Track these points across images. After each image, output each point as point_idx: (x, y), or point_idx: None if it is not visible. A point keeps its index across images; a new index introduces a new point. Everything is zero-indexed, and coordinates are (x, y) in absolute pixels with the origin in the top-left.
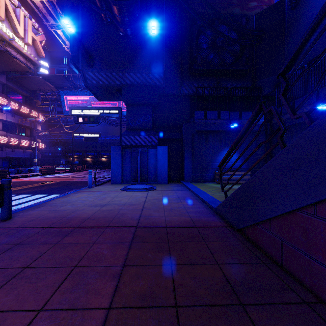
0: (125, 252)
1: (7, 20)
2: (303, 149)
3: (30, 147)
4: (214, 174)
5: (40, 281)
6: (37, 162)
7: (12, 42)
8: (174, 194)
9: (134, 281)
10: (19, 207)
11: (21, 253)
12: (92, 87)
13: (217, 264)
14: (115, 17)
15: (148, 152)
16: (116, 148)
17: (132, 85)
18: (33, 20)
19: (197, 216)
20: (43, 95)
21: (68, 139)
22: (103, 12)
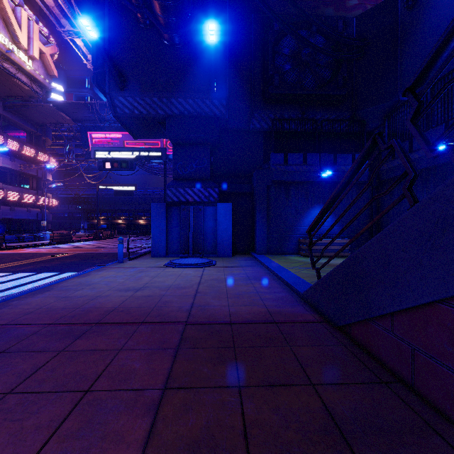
0: (167, 366)
1: (4, 24)
2: (452, 204)
3: (36, 204)
4: (298, 243)
5: (28, 417)
6: (48, 226)
7: (11, 54)
8: (242, 272)
9: (180, 416)
10: (14, 292)
11: (5, 367)
12: (124, 119)
13: (311, 384)
14: (157, 18)
15: (204, 212)
16: (158, 206)
17: (181, 116)
18: (41, 24)
19: (277, 305)
20: (55, 131)
21: (92, 194)
22: (139, 10)
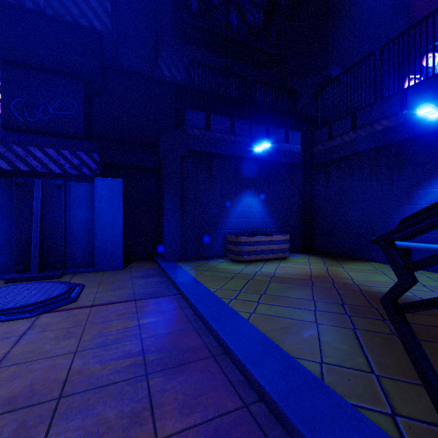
0: None
1: None
2: None
3: None
4: (224, 242)
5: None
6: None
7: None
8: (132, 324)
9: None
10: None
11: None
12: None
13: None
14: None
15: (68, 191)
16: None
17: (18, 8)
18: None
19: None
20: None
21: None
22: None
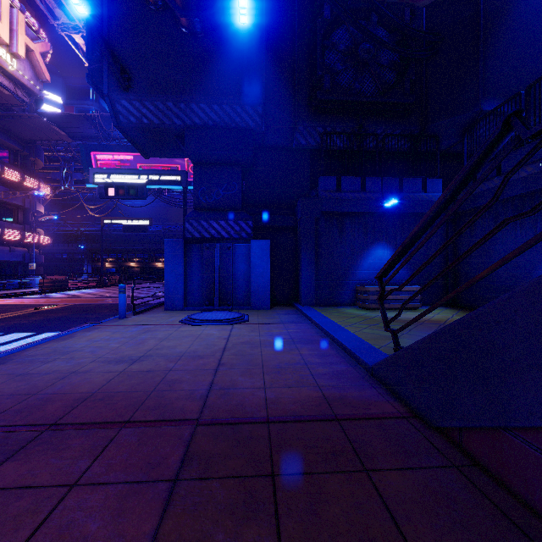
0: (149, 526)
1: None
2: None
3: (22, 242)
4: (354, 292)
5: None
6: (39, 270)
7: None
8: (284, 331)
9: None
10: None
11: None
12: (129, 130)
13: None
14: None
15: (234, 251)
16: (174, 244)
17: (204, 127)
18: (28, 14)
19: (336, 385)
20: (48, 151)
21: (97, 230)
22: None
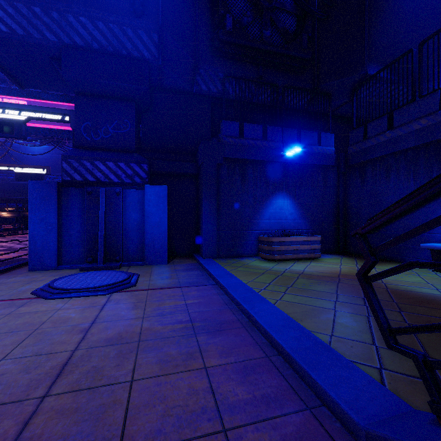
0: None
1: None
2: None
3: None
4: (256, 242)
5: None
6: None
7: None
8: (181, 303)
9: None
10: None
11: None
12: None
13: None
14: None
15: (124, 197)
16: (43, 187)
17: (87, 50)
18: None
19: None
20: None
21: None
22: None
